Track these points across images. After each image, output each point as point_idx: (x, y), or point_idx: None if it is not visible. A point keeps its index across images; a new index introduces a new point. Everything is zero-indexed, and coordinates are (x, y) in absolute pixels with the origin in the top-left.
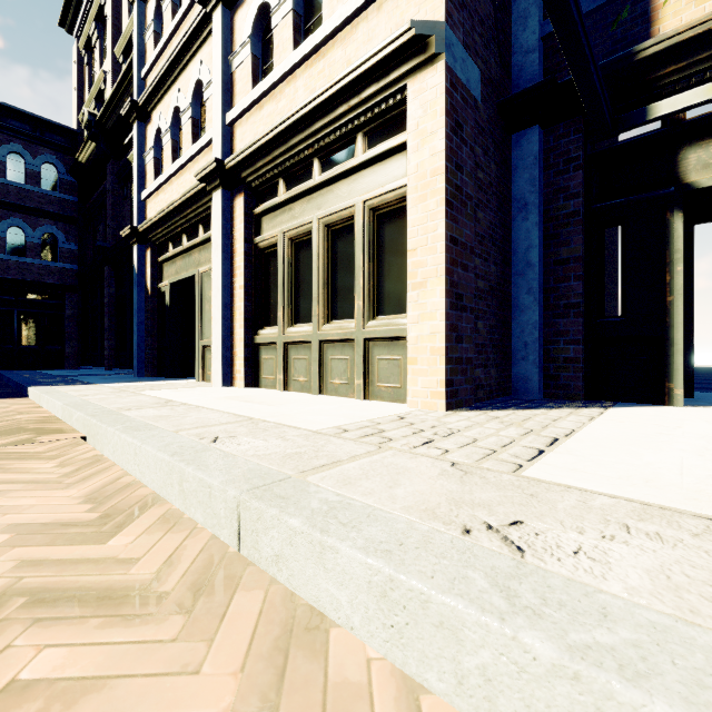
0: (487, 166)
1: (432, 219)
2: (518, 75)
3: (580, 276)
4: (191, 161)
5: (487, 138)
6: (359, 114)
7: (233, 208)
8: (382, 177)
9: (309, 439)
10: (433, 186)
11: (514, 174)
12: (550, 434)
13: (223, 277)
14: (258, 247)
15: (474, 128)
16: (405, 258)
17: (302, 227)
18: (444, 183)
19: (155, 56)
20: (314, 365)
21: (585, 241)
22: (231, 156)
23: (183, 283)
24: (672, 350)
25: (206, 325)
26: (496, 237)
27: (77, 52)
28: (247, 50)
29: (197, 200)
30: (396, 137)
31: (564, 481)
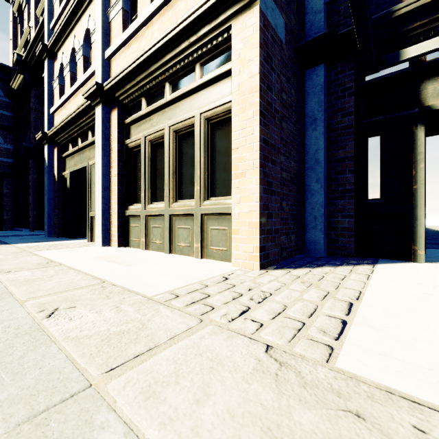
0: (289, 91)
1: (249, 125)
2: (310, 28)
3: (352, 170)
4: (83, 86)
5: (289, 71)
6: (197, 48)
7: (110, 119)
8: (213, 96)
9: (140, 310)
10: (250, 100)
11: (307, 98)
12: (343, 297)
13: (102, 168)
14: (128, 147)
15: (280, 62)
16: (230, 155)
17: (157, 132)
18: (258, 98)
19: (59, 12)
20: (166, 232)
21: (356, 146)
22: (108, 80)
23: (79, 172)
24: (416, 223)
25: (93, 202)
26: (295, 142)
27: (12, 14)
28: (119, 5)
29: (86, 113)
30: (224, 65)
31: (382, 377)
